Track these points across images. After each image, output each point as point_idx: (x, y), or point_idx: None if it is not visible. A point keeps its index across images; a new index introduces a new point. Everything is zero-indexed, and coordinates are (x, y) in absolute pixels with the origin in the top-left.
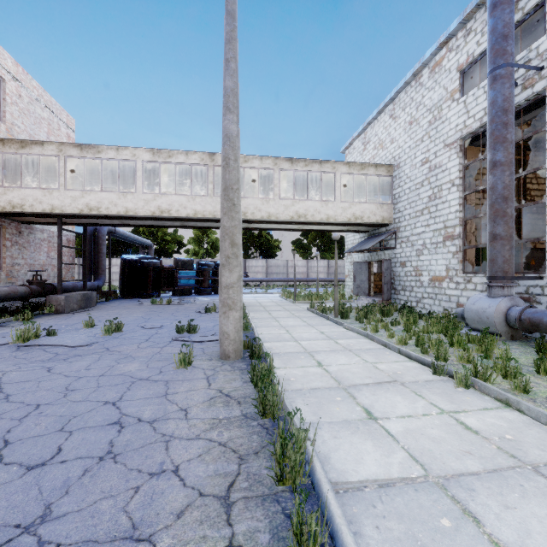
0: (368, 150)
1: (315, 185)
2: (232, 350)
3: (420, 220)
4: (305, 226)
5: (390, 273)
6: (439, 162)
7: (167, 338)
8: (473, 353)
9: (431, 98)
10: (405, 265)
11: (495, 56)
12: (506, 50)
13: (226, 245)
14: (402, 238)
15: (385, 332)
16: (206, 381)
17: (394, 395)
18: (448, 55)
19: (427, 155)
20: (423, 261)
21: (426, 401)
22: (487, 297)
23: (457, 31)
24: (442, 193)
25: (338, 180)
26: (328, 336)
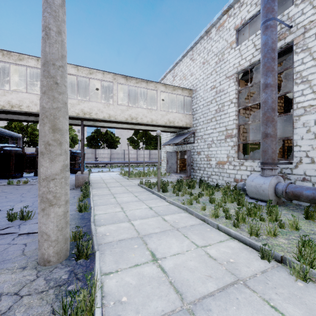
0: (176, 81)
1: (143, 99)
2: (52, 253)
3: (210, 125)
4: (136, 126)
5: (190, 158)
6: (222, 88)
7: None
8: (266, 222)
9: (217, 47)
10: (200, 154)
11: (267, 12)
12: (274, 9)
13: (45, 130)
14: (198, 136)
15: (197, 204)
16: None
17: (250, 315)
18: (228, 19)
19: (215, 84)
20: (212, 151)
21: None
22: (261, 176)
23: (235, 3)
24: (224, 108)
25: (159, 96)
26: (156, 212)
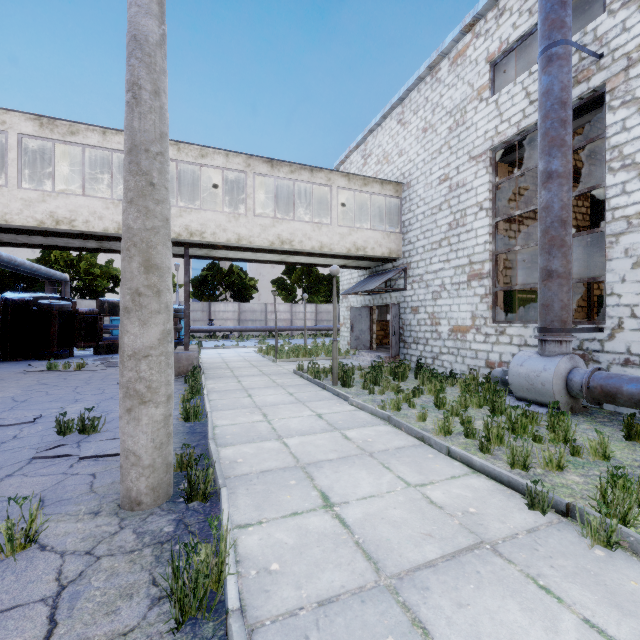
0: (370, 165)
1: (303, 204)
2: (145, 489)
3: (437, 253)
4: (290, 257)
5: (398, 321)
6: (463, 180)
7: (31, 449)
8: (546, 444)
9: (452, 98)
10: (418, 311)
11: (550, 29)
12: (564, 22)
13: (132, 268)
14: (413, 276)
15: (410, 410)
16: (45, 616)
17: (500, 598)
18: (474, 43)
19: (447, 171)
20: (441, 306)
21: (572, 613)
22: (539, 356)
23: (487, 10)
24: (466, 219)
25: (335, 197)
26: (330, 423)
